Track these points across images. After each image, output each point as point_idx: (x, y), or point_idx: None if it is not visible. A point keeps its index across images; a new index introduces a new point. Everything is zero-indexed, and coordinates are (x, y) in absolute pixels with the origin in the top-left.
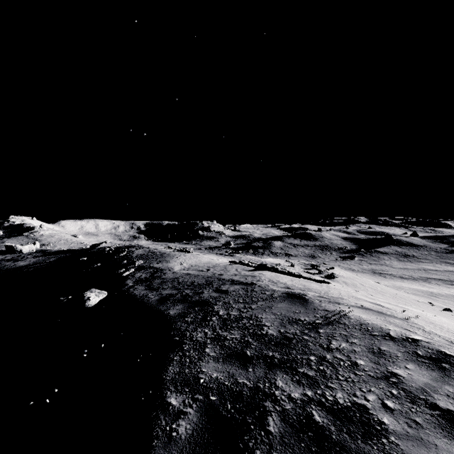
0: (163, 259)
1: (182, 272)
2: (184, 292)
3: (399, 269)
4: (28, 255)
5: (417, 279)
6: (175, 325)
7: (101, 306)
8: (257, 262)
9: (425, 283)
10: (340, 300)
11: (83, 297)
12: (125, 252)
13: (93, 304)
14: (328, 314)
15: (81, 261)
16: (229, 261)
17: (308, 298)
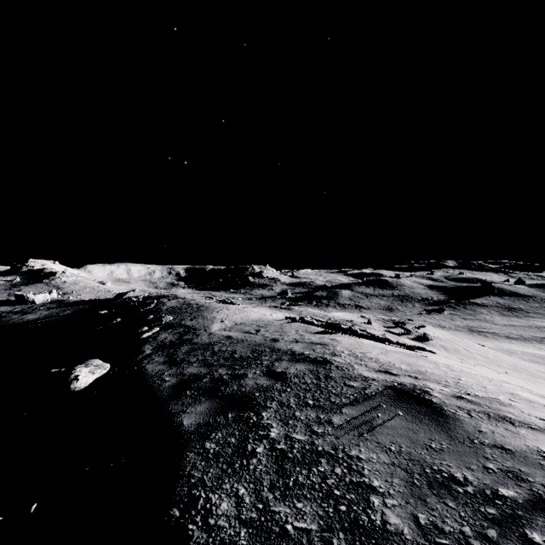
0: (199, 314)
1: (221, 333)
2: (217, 373)
3: (503, 327)
4: (40, 307)
5: (529, 340)
6: (183, 461)
7: (94, 390)
8: (323, 318)
9: (541, 345)
10: (503, 408)
11: (68, 375)
12: (153, 304)
13: (83, 386)
14: (517, 464)
15: (100, 315)
16: (286, 317)
17: (439, 403)
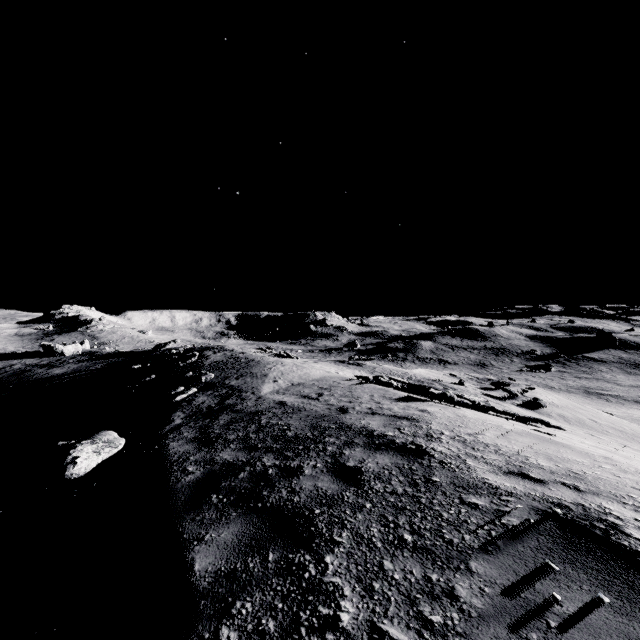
0: (248, 370)
1: (273, 398)
2: (260, 463)
3: (629, 388)
4: (70, 359)
5: None
6: None
7: (95, 479)
8: (403, 377)
9: None
10: None
11: (64, 457)
12: (195, 358)
13: (83, 472)
14: None
15: (133, 370)
16: (356, 375)
17: None
